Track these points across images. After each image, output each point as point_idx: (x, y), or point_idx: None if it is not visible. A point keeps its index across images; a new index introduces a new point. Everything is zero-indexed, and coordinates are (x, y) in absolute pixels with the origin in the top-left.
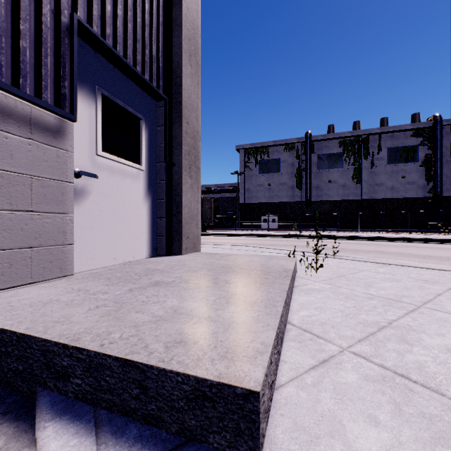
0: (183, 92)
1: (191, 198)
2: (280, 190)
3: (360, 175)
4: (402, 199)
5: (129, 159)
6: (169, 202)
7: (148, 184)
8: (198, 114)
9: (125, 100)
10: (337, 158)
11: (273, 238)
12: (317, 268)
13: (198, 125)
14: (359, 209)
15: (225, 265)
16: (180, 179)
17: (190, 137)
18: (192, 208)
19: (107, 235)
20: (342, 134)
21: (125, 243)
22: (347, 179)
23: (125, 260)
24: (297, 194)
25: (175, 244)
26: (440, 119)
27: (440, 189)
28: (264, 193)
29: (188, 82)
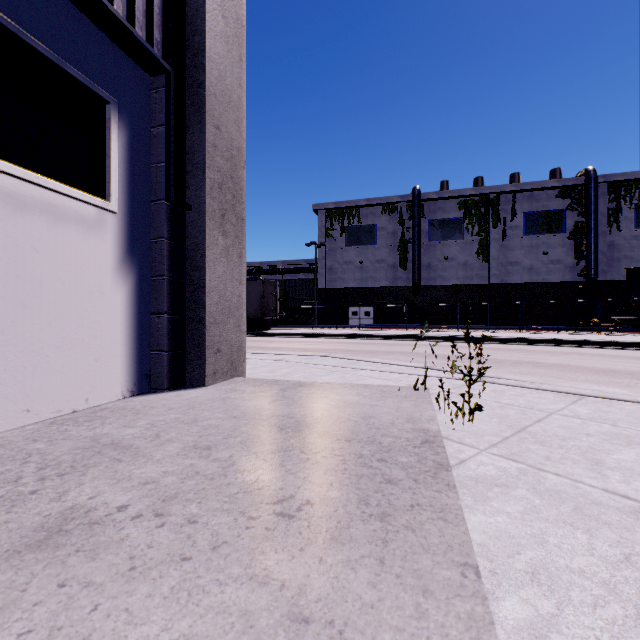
0: (207, 64)
1: (225, 274)
2: (376, 270)
3: (487, 250)
4: (543, 283)
5: (74, 184)
6: (178, 282)
7: (127, 242)
8: (240, 117)
9: (59, 48)
10: (457, 226)
11: (369, 340)
12: (470, 413)
13: (240, 137)
14: (485, 298)
15: (287, 420)
16: (200, 236)
17: (223, 156)
18: (227, 295)
19: (0, 355)
20: (463, 191)
21: (59, 371)
22: (470, 255)
23: (62, 409)
24: (400, 275)
25: (192, 366)
26: (595, 174)
27: (595, 271)
28: (354, 274)
29: (219, 48)
